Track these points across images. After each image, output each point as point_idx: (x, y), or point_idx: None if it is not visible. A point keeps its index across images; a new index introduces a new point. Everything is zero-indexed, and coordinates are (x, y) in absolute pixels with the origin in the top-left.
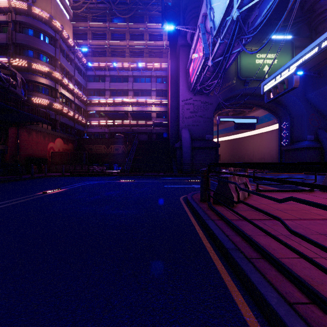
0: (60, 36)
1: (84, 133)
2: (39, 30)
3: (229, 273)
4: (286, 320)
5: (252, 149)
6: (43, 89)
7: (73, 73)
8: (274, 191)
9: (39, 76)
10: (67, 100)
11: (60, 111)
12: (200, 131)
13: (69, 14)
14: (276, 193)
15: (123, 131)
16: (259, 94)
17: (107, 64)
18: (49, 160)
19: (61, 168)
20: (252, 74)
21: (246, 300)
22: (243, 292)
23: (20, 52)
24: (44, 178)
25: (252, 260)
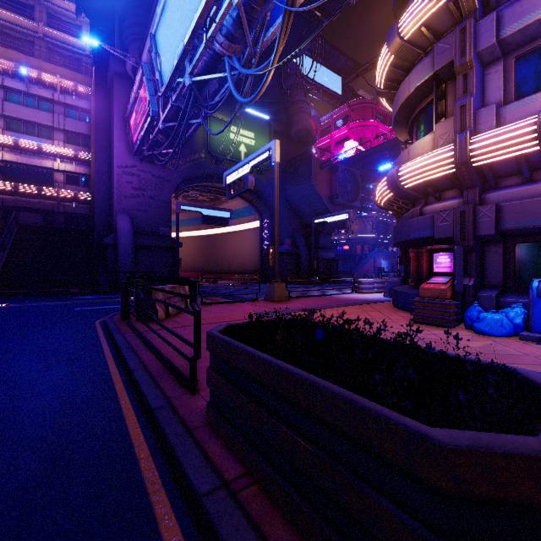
0: None
1: None
2: None
3: (117, 365)
4: (133, 367)
5: (232, 252)
6: None
7: None
8: (221, 303)
9: None
10: None
11: None
12: (151, 221)
13: None
14: (219, 305)
15: None
16: None
17: None
18: None
19: None
20: (226, 151)
21: (121, 373)
22: (122, 370)
23: None
24: None
25: (136, 351)
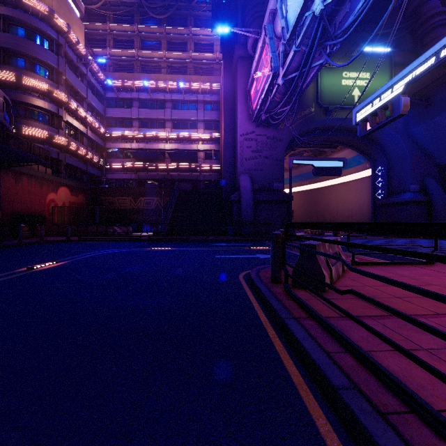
0: (65, 39)
1: (101, 180)
2: (34, 29)
3: (344, 445)
4: None
5: (335, 204)
6: (39, 116)
7: (85, 94)
8: (378, 264)
9: (33, 96)
10: (77, 133)
11: (65, 147)
12: (266, 178)
13: (79, 9)
14: (381, 268)
15: (157, 178)
16: (346, 128)
17: (134, 82)
18: (49, 218)
19: (66, 230)
20: (337, 99)
21: None
22: None
23: (5, 61)
24: (38, 245)
25: (391, 420)
